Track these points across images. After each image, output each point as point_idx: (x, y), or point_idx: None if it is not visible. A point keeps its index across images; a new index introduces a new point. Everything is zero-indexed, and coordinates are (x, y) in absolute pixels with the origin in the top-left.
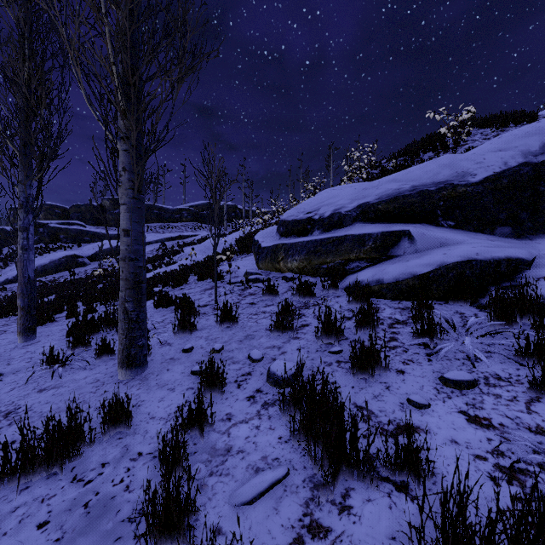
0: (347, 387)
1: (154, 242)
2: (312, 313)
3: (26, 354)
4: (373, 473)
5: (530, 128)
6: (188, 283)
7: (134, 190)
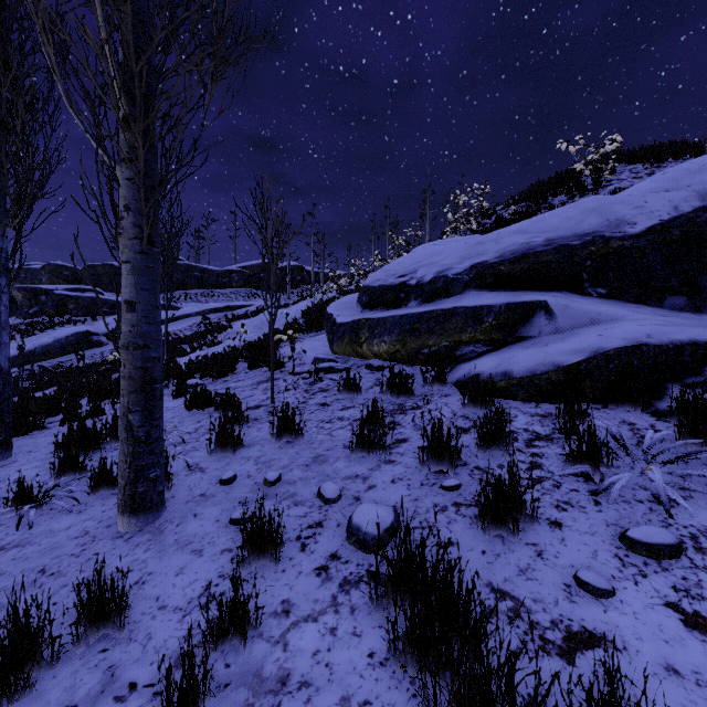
0: (475, 551)
1: (194, 314)
2: (410, 422)
3: None
4: None
5: (706, 160)
6: (236, 372)
7: (143, 240)
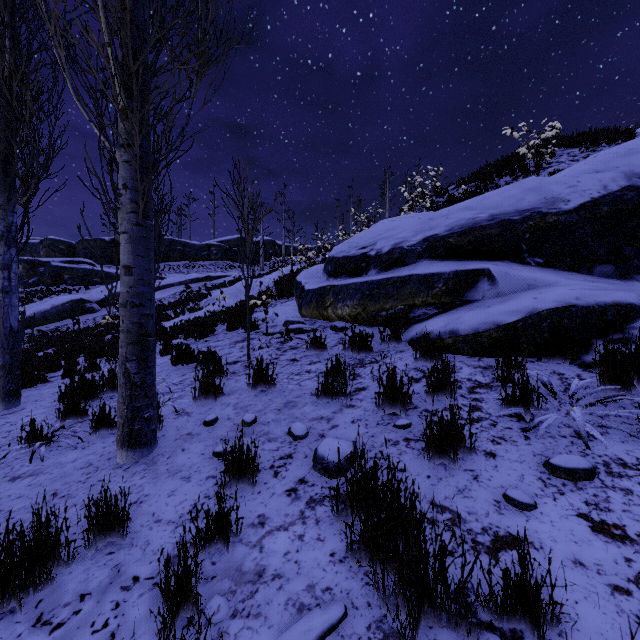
0: (421, 476)
1: (177, 284)
2: (369, 373)
3: (4, 426)
4: (471, 621)
5: (633, 144)
6: (215, 333)
7: (139, 214)
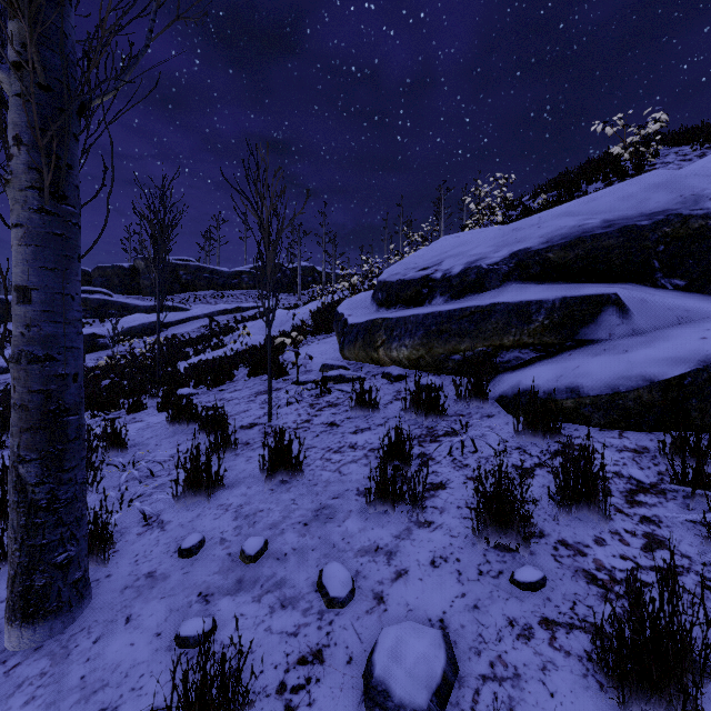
0: None
1: (203, 316)
2: (446, 455)
3: None
4: None
5: None
6: (234, 379)
7: (43, 191)
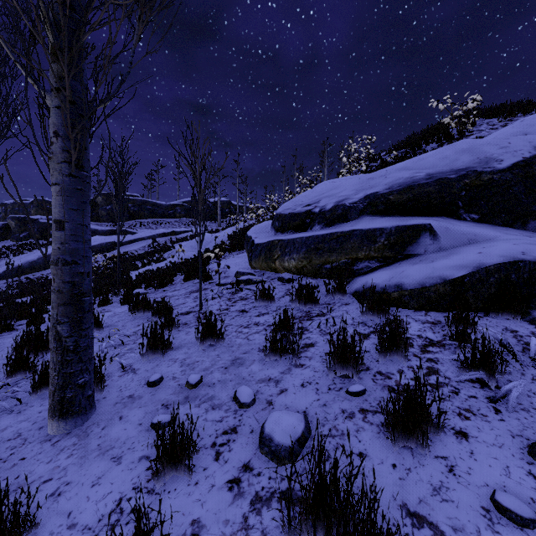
0: (385, 464)
1: (147, 238)
2: (316, 327)
3: None
4: None
5: None
6: (174, 283)
7: (71, 164)
